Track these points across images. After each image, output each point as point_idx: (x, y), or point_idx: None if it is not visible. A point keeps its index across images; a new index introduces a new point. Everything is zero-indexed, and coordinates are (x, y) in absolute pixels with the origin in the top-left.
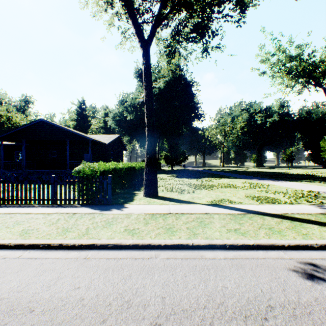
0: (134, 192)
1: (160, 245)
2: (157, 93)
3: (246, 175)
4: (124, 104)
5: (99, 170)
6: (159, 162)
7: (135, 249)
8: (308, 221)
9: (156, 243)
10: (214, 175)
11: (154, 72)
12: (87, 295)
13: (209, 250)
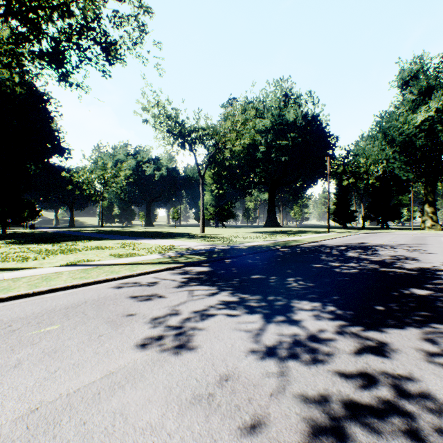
0: None
1: None
2: None
3: (126, 236)
4: None
5: None
6: None
7: None
8: (145, 263)
9: None
10: (83, 238)
11: None
12: None
13: (52, 293)
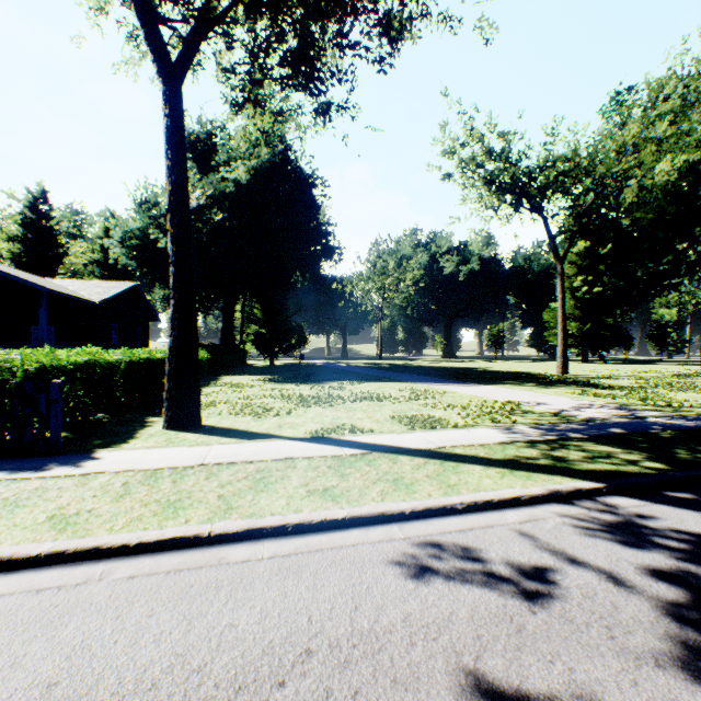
0: (145, 420)
1: (127, 547)
2: (231, 192)
3: (416, 375)
4: (148, 209)
5: (21, 369)
6: (243, 349)
7: (56, 564)
8: (472, 460)
9: (117, 542)
10: (353, 377)
11: (225, 144)
12: None
13: (248, 542)
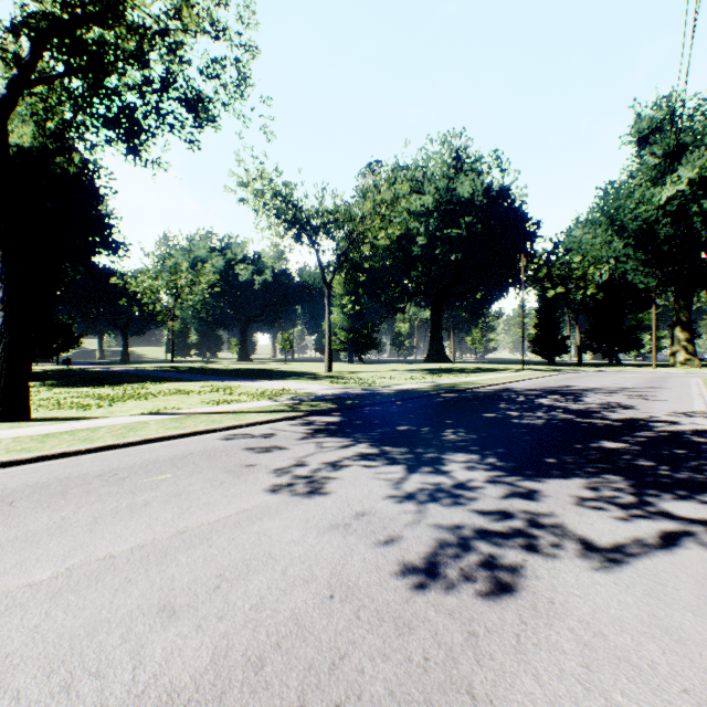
0: None
1: (81, 451)
2: None
3: (214, 376)
4: None
5: None
6: None
7: (43, 461)
8: (253, 412)
9: (75, 449)
10: (152, 379)
11: None
12: (11, 486)
13: (145, 445)
